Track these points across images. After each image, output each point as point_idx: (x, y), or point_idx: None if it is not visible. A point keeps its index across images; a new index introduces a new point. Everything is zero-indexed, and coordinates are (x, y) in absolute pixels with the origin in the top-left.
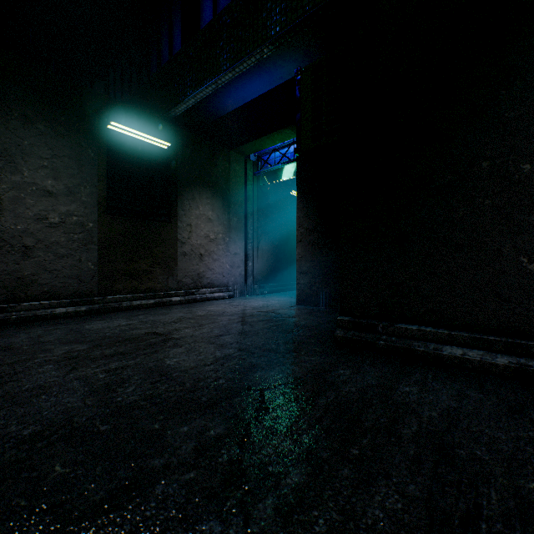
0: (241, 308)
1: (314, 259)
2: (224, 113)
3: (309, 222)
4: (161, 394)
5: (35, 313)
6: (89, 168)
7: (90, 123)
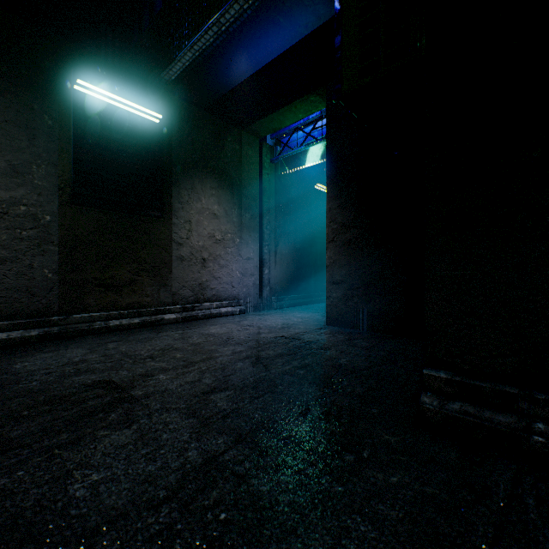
0: (253, 330)
1: (351, 264)
2: (233, 85)
3: (344, 215)
4: None
5: None
6: (45, 141)
7: (47, 78)
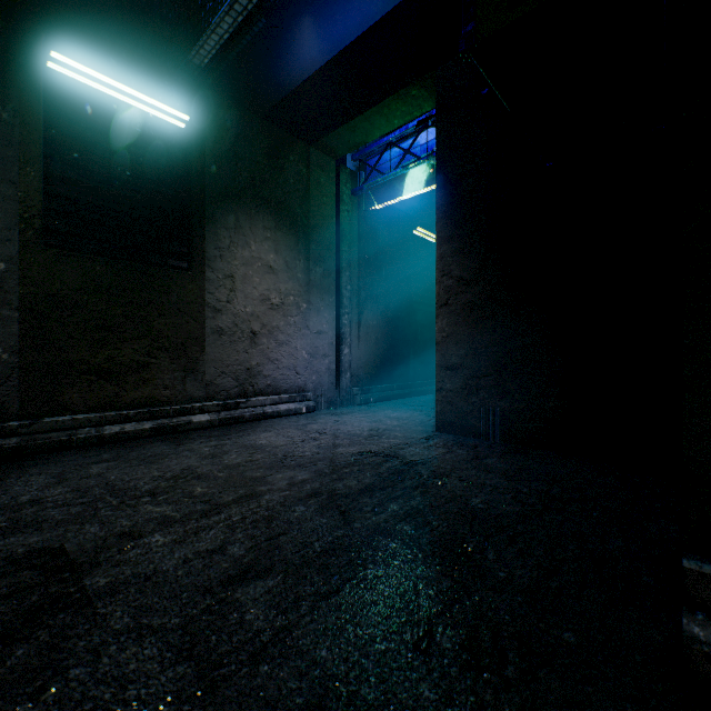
0: (325, 440)
1: (474, 339)
2: (298, 81)
3: (463, 264)
4: None
5: None
6: None
7: None
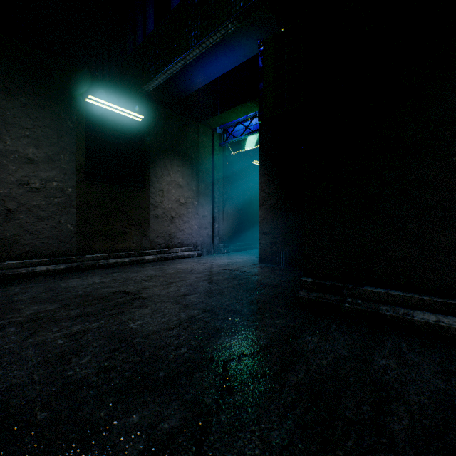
0: (208, 266)
1: (274, 221)
2: (193, 90)
3: (270, 187)
4: (116, 366)
5: (16, 271)
6: (68, 138)
7: (69, 96)
